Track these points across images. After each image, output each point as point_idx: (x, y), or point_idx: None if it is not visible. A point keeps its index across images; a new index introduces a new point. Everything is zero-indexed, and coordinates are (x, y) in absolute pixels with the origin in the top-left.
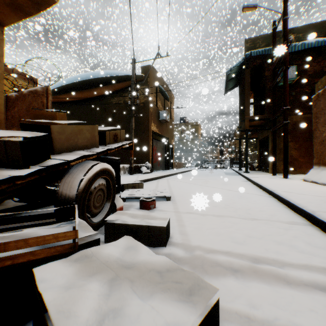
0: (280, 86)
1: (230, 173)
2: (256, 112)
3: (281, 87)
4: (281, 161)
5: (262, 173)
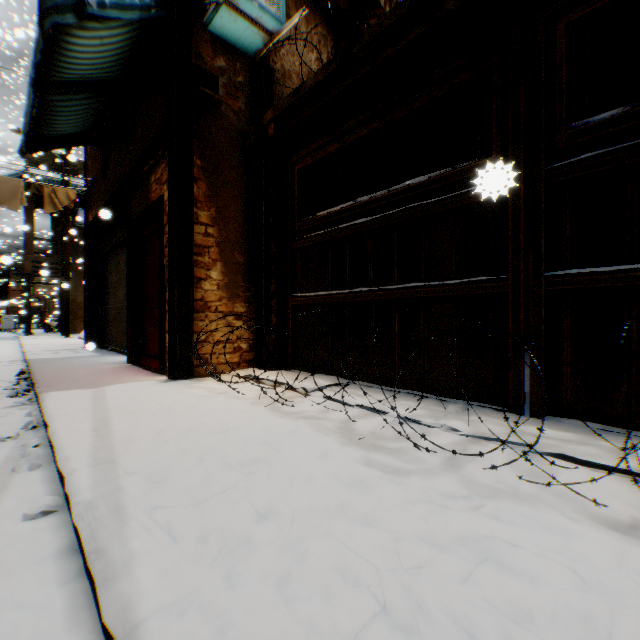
0: (80, 228)
1: (4, 338)
2: (57, 246)
3: (82, 229)
4: (82, 318)
5: (53, 335)
